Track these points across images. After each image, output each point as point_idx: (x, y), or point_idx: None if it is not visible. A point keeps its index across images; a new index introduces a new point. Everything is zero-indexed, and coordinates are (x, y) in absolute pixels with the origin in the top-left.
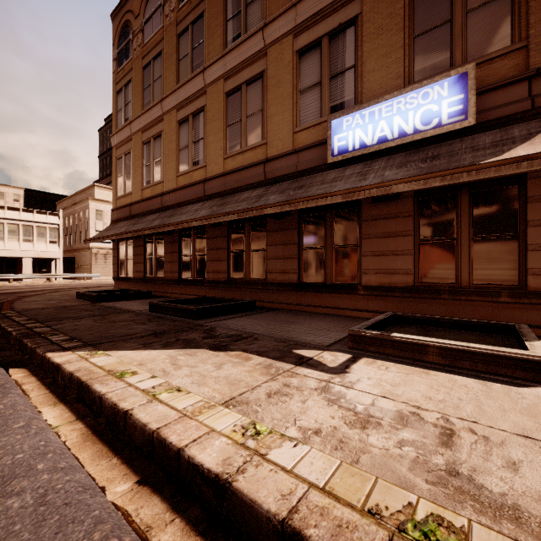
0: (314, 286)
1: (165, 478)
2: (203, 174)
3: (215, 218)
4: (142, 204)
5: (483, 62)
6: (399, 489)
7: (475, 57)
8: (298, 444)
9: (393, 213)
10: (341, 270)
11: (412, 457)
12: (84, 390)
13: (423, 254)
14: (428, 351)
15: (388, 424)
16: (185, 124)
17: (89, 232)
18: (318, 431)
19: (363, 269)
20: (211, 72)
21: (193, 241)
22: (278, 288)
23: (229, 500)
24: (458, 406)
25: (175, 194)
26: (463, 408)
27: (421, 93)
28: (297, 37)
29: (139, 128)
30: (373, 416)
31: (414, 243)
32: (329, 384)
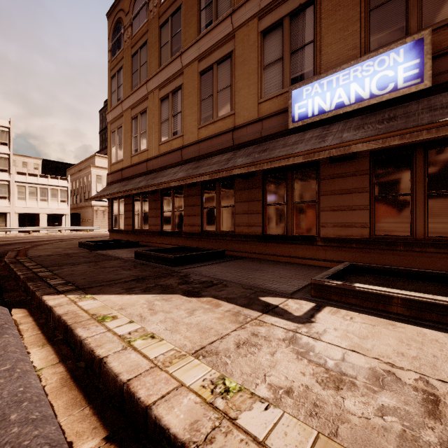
0: (277, 238)
1: (133, 434)
2: (180, 142)
3: (191, 179)
4: (131, 169)
5: (439, 28)
6: None
7: (430, 23)
8: (270, 406)
9: (350, 172)
10: (301, 224)
11: (398, 431)
12: (68, 333)
13: (379, 208)
14: (391, 302)
15: (363, 385)
16: (166, 101)
17: (91, 193)
18: (289, 390)
19: (322, 222)
20: (187, 55)
21: (173, 199)
22: (244, 239)
23: None
24: (435, 364)
25: (157, 160)
26: (441, 368)
27: (377, 60)
28: (261, 19)
29: (128, 106)
30: (345, 374)
31: (370, 198)
32: (296, 334)
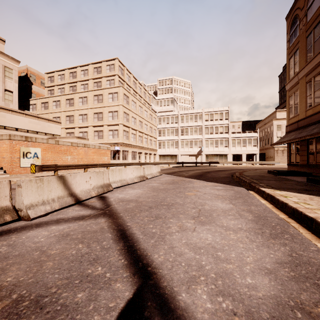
0: None
1: (296, 219)
2: None
3: None
4: (305, 120)
5: None
6: None
7: None
8: None
9: None
10: None
11: None
12: (272, 198)
13: None
14: None
15: None
16: None
17: (272, 138)
18: None
19: None
20: None
21: None
22: None
23: (314, 223)
24: None
25: None
26: None
27: None
28: None
29: (303, 74)
30: None
31: None
32: None
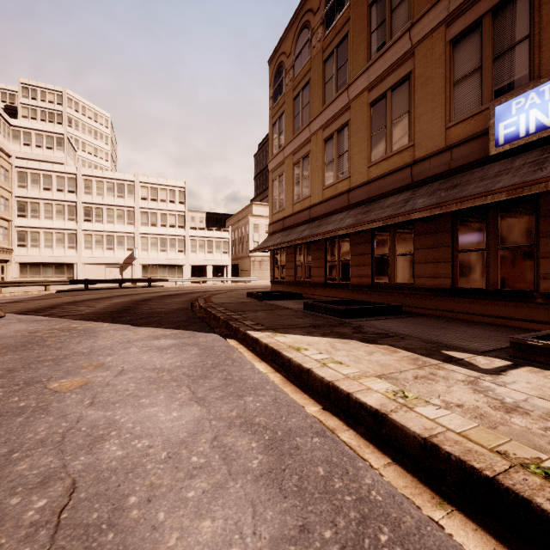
0: (472, 293)
1: (339, 410)
2: (347, 185)
3: (360, 226)
4: (293, 218)
5: None
6: (531, 449)
7: None
8: (440, 408)
9: None
10: (510, 275)
11: None
12: (276, 355)
13: None
14: None
15: (537, 415)
16: (330, 141)
17: (248, 243)
18: (460, 405)
19: (542, 273)
20: (355, 87)
21: (338, 248)
22: (427, 293)
23: (385, 425)
24: None
25: (321, 206)
26: None
27: None
28: (450, 26)
29: (290, 151)
30: (521, 407)
31: None
32: (478, 379)
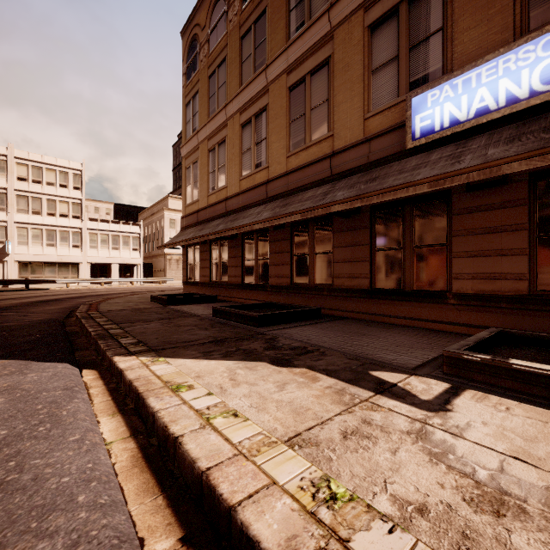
0: (390, 293)
1: (213, 539)
2: (265, 175)
3: (278, 219)
4: (208, 211)
5: None
6: None
7: None
8: (395, 528)
9: (497, 202)
10: (424, 275)
11: None
12: (140, 402)
13: (544, 253)
14: None
15: (539, 514)
16: (248, 127)
17: (164, 240)
18: (422, 508)
19: (454, 273)
20: (274, 68)
21: (256, 245)
22: (346, 295)
23: None
24: None
25: (238, 198)
26: None
27: (541, 43)
28: (368, 10)
29: (205, 136)
30: (507, 492)
31: (529, 239)
32: (425, 426)
